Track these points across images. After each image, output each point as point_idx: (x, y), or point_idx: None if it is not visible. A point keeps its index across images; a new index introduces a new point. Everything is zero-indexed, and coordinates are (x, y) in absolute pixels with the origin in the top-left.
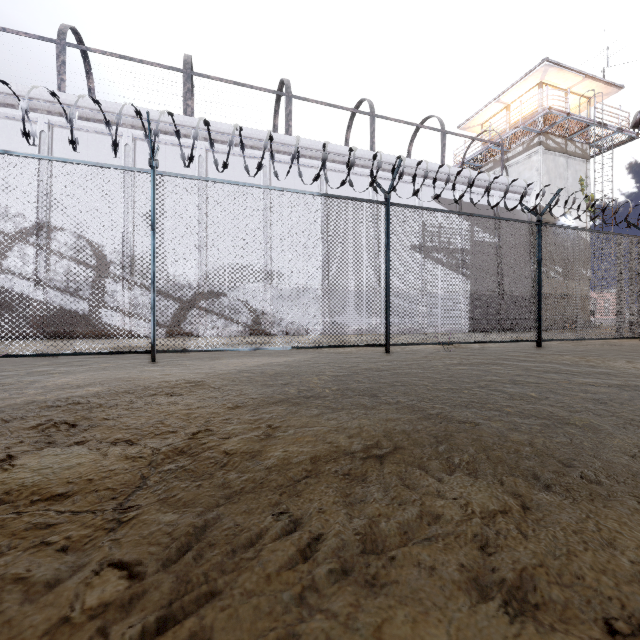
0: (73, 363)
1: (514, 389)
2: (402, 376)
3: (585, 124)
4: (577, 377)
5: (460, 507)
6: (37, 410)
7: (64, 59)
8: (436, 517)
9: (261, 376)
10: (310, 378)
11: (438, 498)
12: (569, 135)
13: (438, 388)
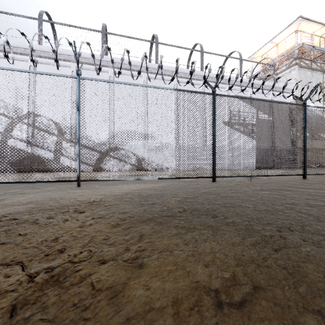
0: (34, 187)
1: (315, 212)
2: (229, 199)
3: (322, 52)
4: None
5: None
6: None
7: (41, 28)
8: None
9: (138, 197)
10: (169, 199)
11: None
12: (313, 59)
13: (258, 210)
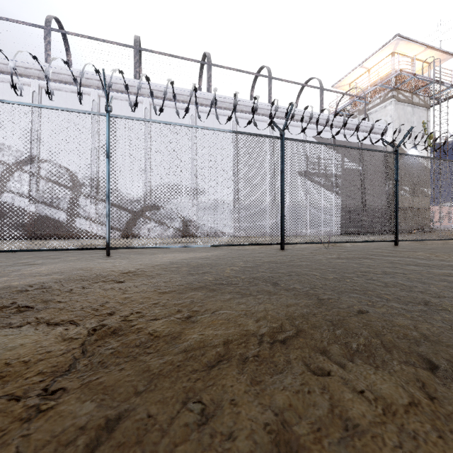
0: (49, 256)
1: (386, 278)
2: (295, 267)
3: (426, 82)
4: (434, 269)
5: (369, 400)
6: (8, 294)
7: (49, 40)
8: (346, 411)
9: (187, 267)
10: (224, 269)
11: (345, 387)
12: (414, 90)
13: (325, 277)
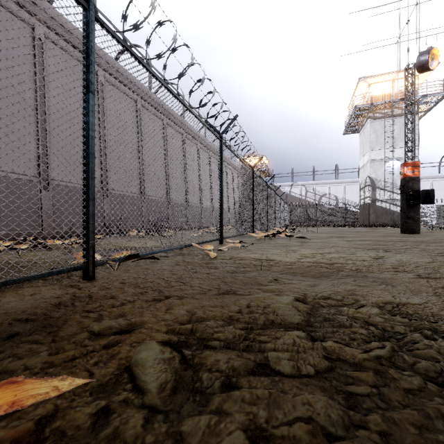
0: None
1: None
2: None
3: None
4: None
5: None
6: None
7: None
8: None
9: None
10: None
11: None
12: None
13: None
